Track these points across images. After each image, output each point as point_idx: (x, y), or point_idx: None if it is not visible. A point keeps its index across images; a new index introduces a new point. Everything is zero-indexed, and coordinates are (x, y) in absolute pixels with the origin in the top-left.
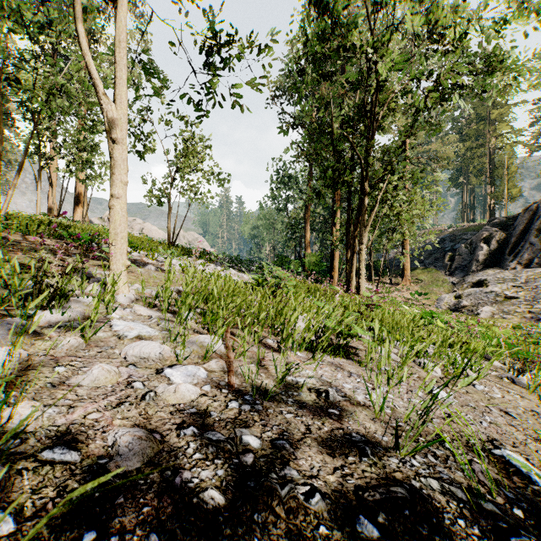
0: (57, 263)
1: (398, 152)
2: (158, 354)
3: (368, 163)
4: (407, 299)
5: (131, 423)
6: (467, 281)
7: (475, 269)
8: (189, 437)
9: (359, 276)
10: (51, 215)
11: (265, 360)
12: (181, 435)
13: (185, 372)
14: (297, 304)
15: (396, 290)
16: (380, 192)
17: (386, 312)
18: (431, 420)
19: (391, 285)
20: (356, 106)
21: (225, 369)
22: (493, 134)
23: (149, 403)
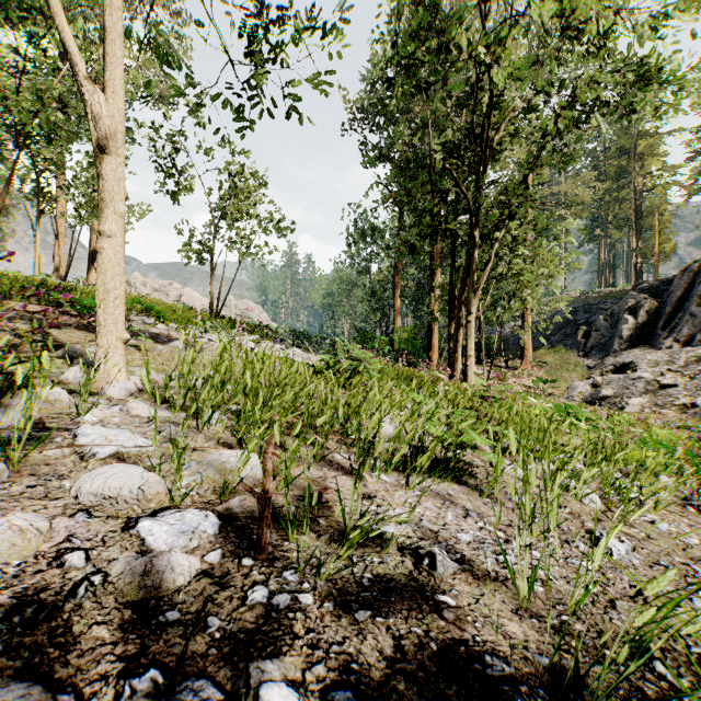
0: (35, 337)
1: (519, 191)
2: (136, 490)
3: (479, 205)
4: (529, 388)
5: (20, 663)
6: (607, 364)
7: (618, 348)
8: (141, 699)
9: (467, 358)
10: (57, 276)
11: (329, 491)
12: (123, 695)
13: (178, 525)
14: (382, 398)
15: (513, 376)
16: (496, 244)
17: (515, 409)
18: (613, 604)
19: (507, 369)
20: (462, 131)
21: (255, 514)
22: (639, 172)
23: (81, 605)
